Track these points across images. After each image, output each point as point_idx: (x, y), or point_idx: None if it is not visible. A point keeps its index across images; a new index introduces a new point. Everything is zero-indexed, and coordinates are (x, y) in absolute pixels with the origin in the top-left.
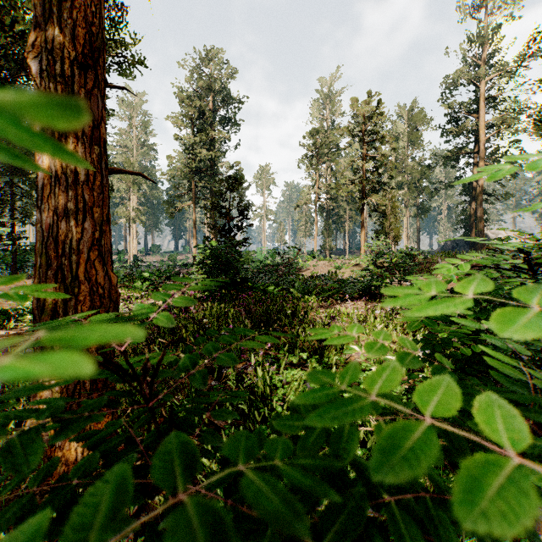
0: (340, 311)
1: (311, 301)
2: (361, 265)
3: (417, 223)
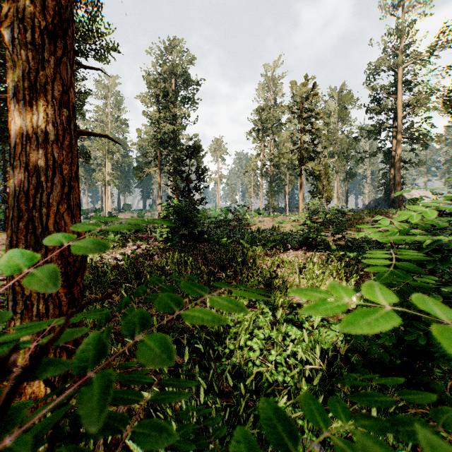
0: (283, 259)
1: (258, 250)
2: (299, 221)
3: (346, 186)
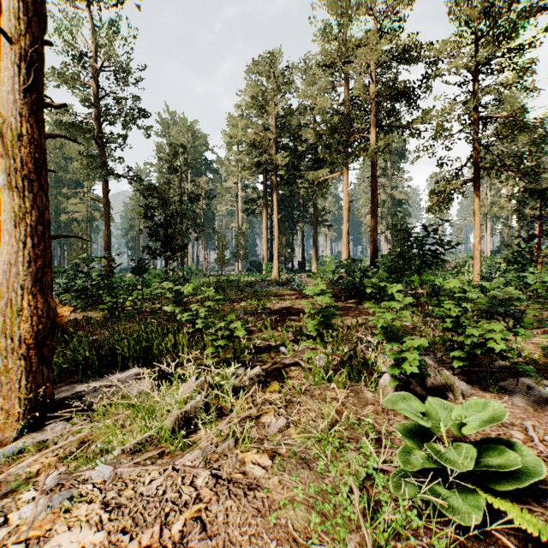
0: None
1: None
2: None
3: None
